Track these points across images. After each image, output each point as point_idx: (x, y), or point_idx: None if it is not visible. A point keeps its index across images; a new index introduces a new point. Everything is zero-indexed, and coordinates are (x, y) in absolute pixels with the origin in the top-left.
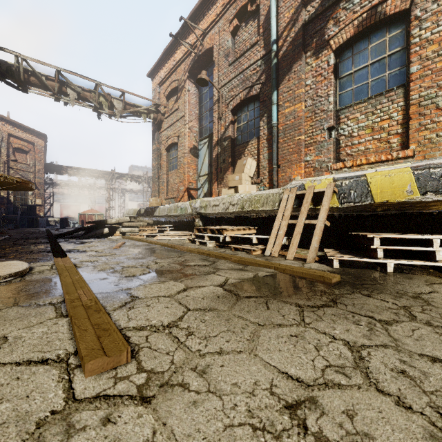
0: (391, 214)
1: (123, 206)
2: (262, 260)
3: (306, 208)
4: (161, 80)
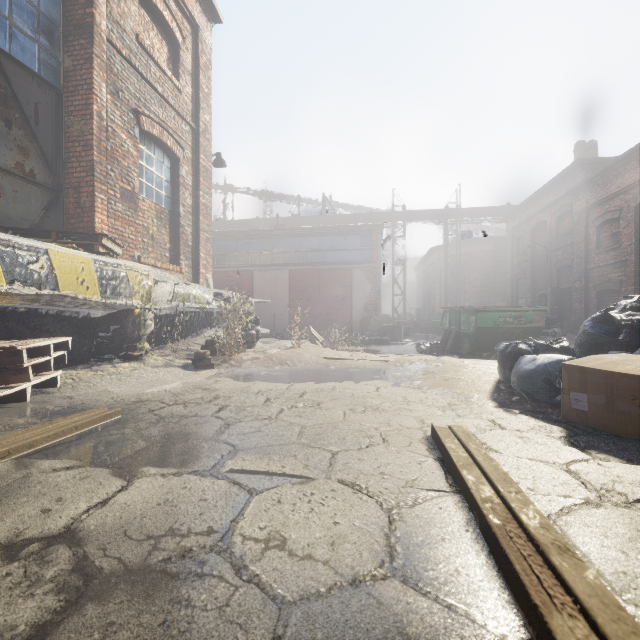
0: None
1: None
2: None
3: None
4: None
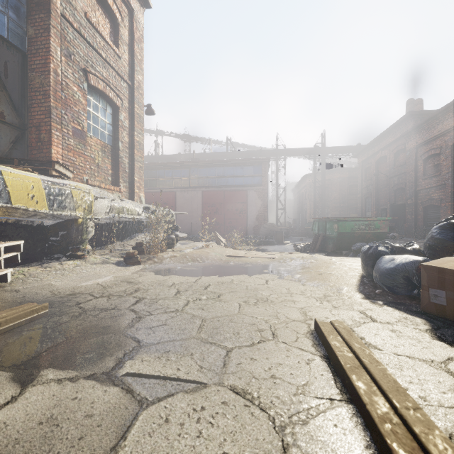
0: None
1: None
2: None
3: None
4: None
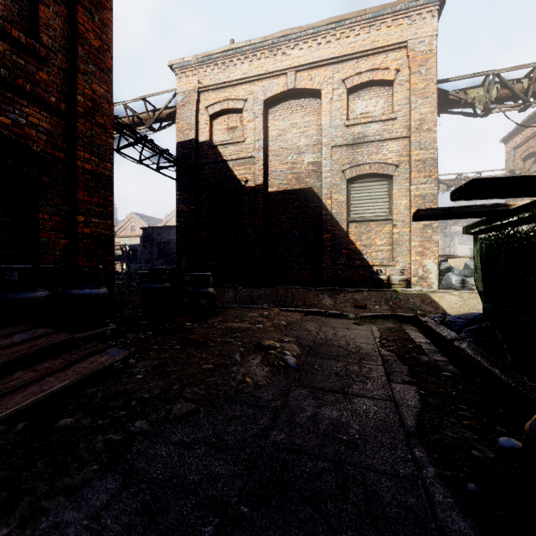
0: None
1: (453, 252)
2: None
3: None
4: (516, 145)
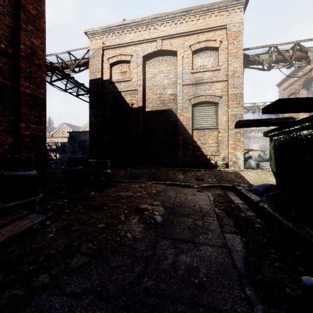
0: None
1: (250, 147)
2: None
3: None
4: (284, 88)
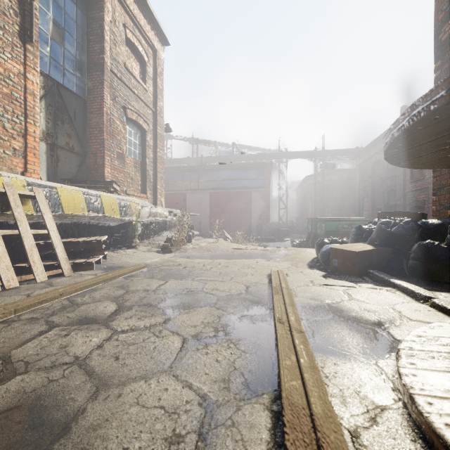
0: (34, 223)
1: None
2: (87, 280)
3: (24, 215)
4: None
